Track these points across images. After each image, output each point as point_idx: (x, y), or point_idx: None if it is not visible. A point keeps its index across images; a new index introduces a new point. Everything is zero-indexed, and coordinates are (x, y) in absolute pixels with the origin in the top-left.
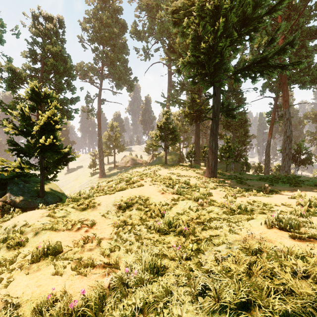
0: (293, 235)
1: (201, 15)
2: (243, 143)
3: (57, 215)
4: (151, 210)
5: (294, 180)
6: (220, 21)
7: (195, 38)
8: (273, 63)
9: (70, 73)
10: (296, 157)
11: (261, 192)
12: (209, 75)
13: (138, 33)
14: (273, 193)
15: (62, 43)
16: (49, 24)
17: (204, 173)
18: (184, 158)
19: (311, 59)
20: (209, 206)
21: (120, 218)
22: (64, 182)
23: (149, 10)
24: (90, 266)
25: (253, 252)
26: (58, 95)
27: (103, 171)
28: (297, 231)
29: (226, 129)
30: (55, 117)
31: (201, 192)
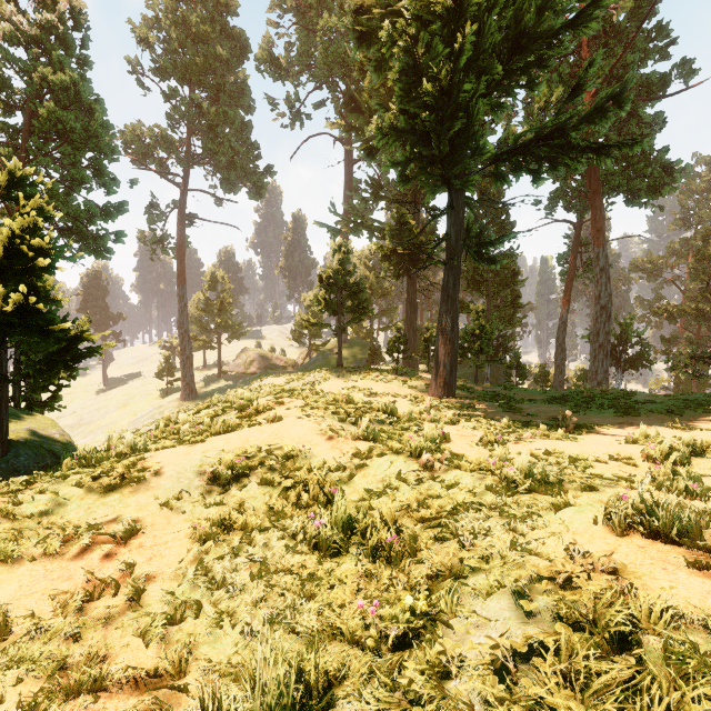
0: (700, 559)
1: (421, 18)
2: (510, 322)
3: (23, 511)
4: (300, 485)
5: (623, 400)
6: (467, 30)
7: (408, 70)
8: (580, 139)
9: (101, 142)
10: (618, 352)
11: (559, 430)
12: (439, 161)
13: (275, 63)
14: (583, 432)
15: (81, 67)
16: (46, 14)
17: (428, 387)
18: (380, 355)
19: (650, 143)
20: (449, 471)
21: (211, 511)
22: (93, 412)
23: (302, 12)
24: (88, 690)
25: (614, 636)
26: (72, 196)
27: (190, 385)
28: (706, 544)
29: (473, 290)
30: (37, 236)
31: (428, 434)
